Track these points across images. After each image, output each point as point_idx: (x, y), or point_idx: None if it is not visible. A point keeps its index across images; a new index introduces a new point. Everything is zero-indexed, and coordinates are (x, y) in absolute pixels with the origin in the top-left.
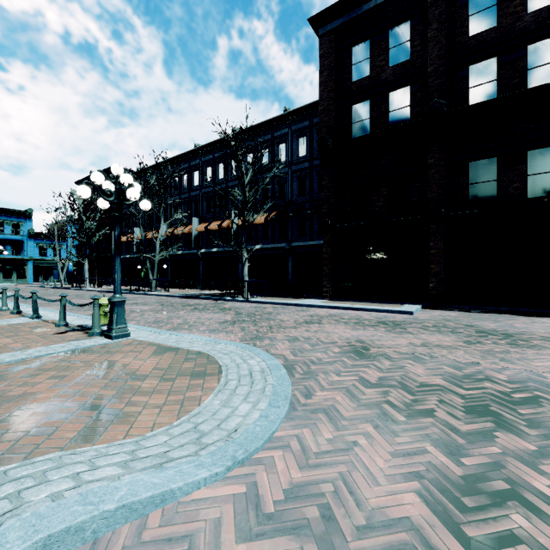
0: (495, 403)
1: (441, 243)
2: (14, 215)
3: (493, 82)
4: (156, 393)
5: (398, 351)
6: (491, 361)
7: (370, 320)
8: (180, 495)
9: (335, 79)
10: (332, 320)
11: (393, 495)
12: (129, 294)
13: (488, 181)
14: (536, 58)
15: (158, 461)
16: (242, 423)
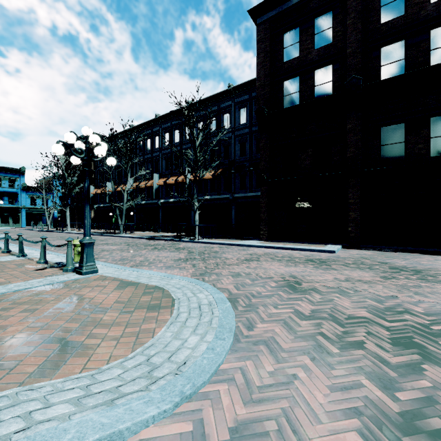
0: (417, 335)
1: (358, 194)
2: (10, 172)
3: (401, 60)
4: (116, 325)
5: (326, 286)
6: (407, 294)
7: (300, 258)
8: (128, 435)
9: (270, 60)
10: (268, 258)
11: (335, 434)
12: (102, 236)
13: (397, 143)
14: (437, 40)
15: (110, 396)
16: (191, 355)
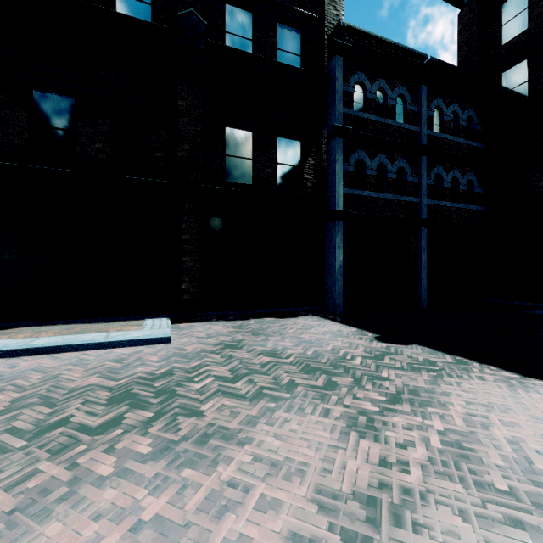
0: None
1: (196, 226)
2: None
3: (249, 41)
4: None
5: None
6: None
7: (89, 396)
8: None
9: None
10: None
11: None
12: None
13: (245, 158)
14: (284, 40)
15: None
16: None
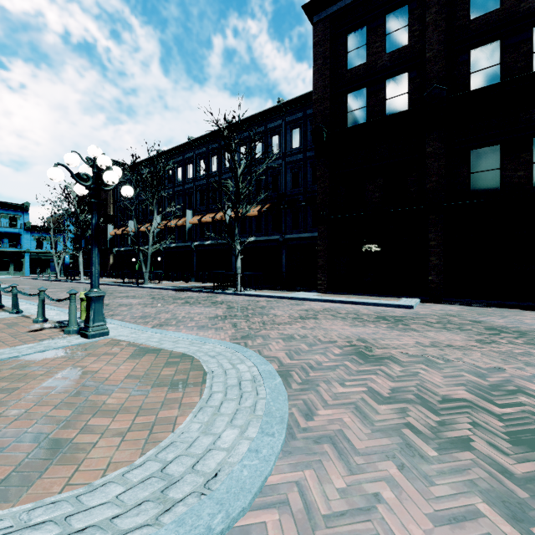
0: None
1: (440, 234)
2: (11, 208)
3: (496, 66)
4: (123, 411)
5: (406, 353)
6: (516, 366)
7: (369, 316)
8: None
9: (330, 67)
10: (328, 315)
11: None
12: (122, 286)
13: (490, 170)
14: None
15: None
16: (225, 461)
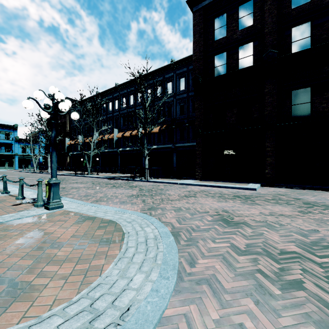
0: None
1: (273, 144)
2: (6, 128)
3: (308, 38)
4: (68, 260)
5: (254, 220)
6: (326, 228)
7: (229, 195)
8: None
9: (203, 39)
10: (203, 194)
11: None
12: (74, 176)
13: (305, 103)
14: None
15: None
16: (135, 298)
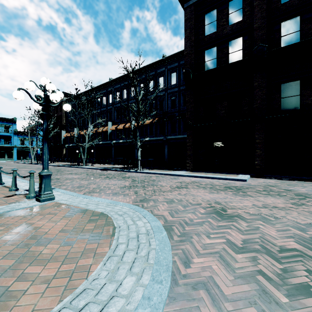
0: None
1: (262, 136)
2: (5, 121)
3: (297, 32)
4: (53, 259)
5: (248, 212)
6: None
7: (220, 186)
8: None
9: (194, 34)
10: (194, 185)
11: None
12: (69, 167)
13: (293, 96)
14: None
15: None
16: (124, 309)
